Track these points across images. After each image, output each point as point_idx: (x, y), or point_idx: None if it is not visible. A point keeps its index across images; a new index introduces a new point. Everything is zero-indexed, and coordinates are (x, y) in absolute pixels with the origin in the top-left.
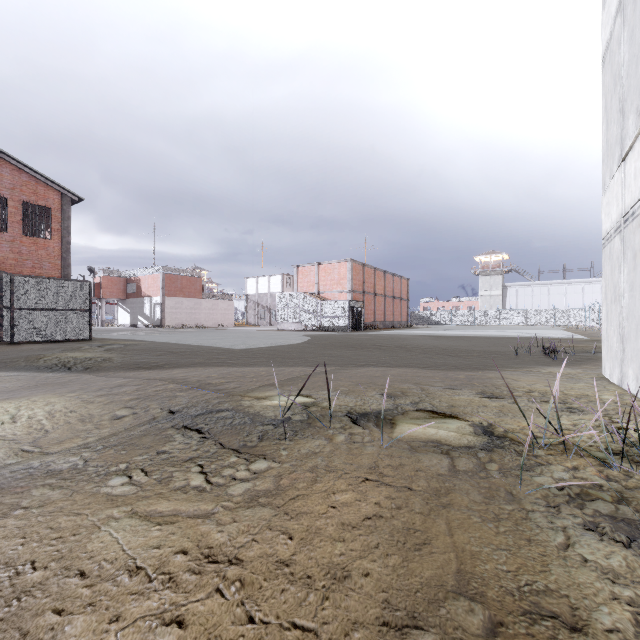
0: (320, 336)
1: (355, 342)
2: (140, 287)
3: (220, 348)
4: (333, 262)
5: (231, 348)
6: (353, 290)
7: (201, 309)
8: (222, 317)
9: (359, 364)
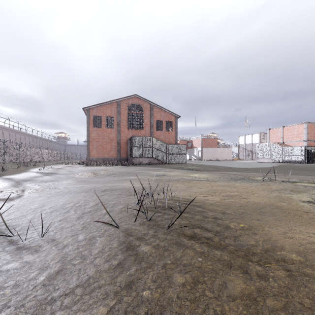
0: (282, 165)
1: (303, 168)
2: (192, 144)
3: (233, 167)
4: (293, 125)
5: (238, 167)
6: (308, 140)
7: (217, 152)
8: (226, 156)
9: (298, 174)
